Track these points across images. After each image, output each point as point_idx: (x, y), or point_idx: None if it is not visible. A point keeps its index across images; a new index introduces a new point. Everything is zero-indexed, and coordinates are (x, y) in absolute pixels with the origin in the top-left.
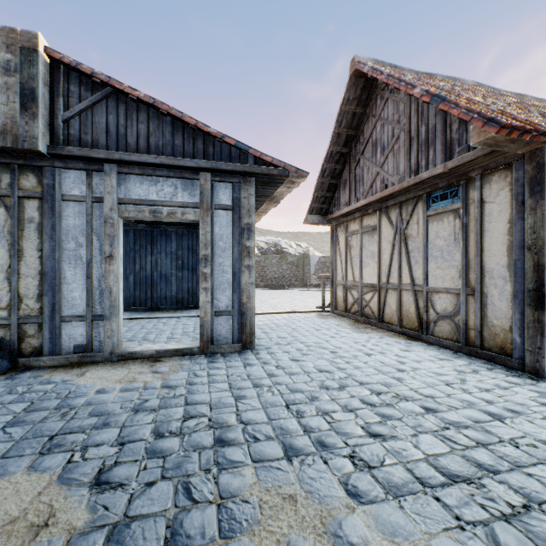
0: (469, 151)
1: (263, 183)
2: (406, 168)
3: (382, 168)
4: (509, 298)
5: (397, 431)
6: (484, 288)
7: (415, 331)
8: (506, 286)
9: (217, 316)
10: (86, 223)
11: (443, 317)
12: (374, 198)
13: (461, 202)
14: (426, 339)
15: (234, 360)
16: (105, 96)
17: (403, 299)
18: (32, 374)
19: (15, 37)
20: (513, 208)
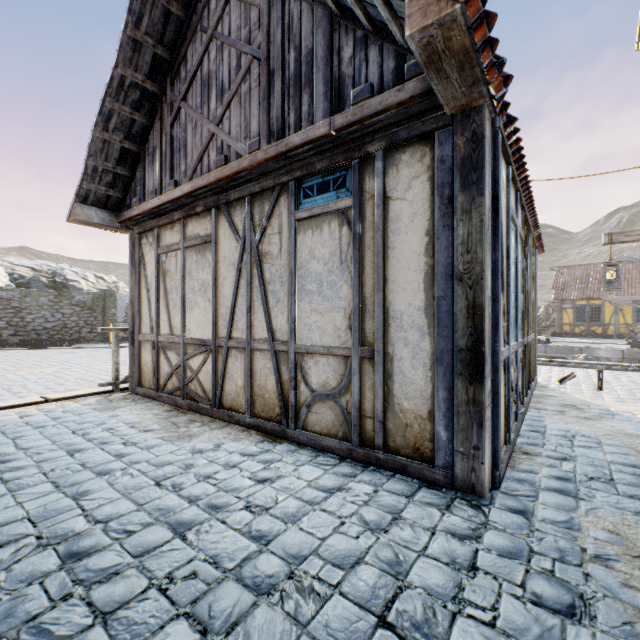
0: (373, 97)
1: None
2: (263, 126)
3: (220, 126)
4: (429, 362)
5: None
6: (388, 347)
7: (275, 422)
8: (423, 342)
9: None
10: None
11: (322, 397)
12: (207, 180)
13: (353, 197)
14: (294, 436)
15: None
16: None
17: (255, 365)
18: None
19: None
20: (436, 209)
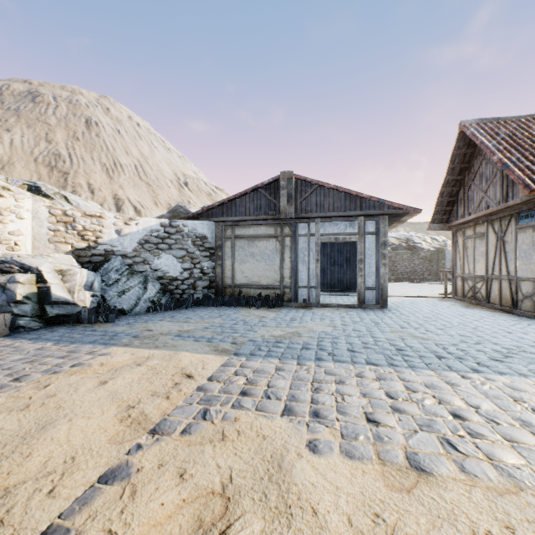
0: None
1: (393, 217)
2: (500, 196)
3: (485, 194)
4: None
5: (450, 329)
6: None
7: (509, 308)
8: None
9: (367, 289)
10: (307, 246)
11: (526, 297)
12: (480, 214)
13: None
14: (515, 312)
15: (377, 311)
16: (315, 189)
17: (502, 285)
18: (291, 308)
19: (285, 174)
20: None
